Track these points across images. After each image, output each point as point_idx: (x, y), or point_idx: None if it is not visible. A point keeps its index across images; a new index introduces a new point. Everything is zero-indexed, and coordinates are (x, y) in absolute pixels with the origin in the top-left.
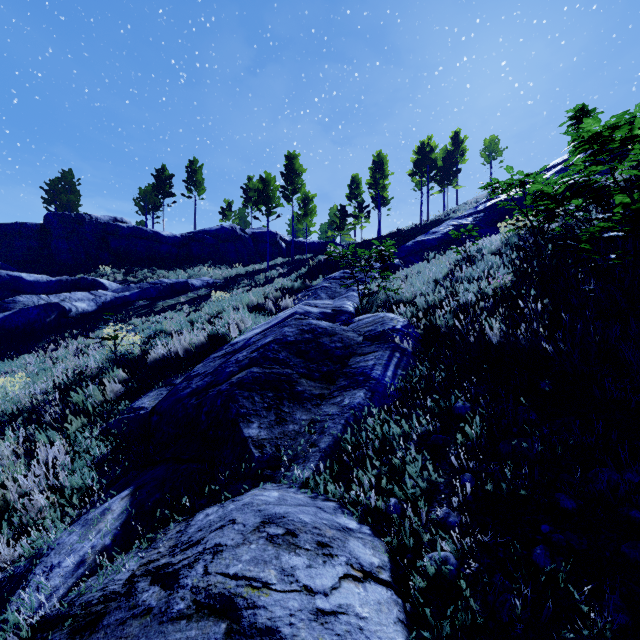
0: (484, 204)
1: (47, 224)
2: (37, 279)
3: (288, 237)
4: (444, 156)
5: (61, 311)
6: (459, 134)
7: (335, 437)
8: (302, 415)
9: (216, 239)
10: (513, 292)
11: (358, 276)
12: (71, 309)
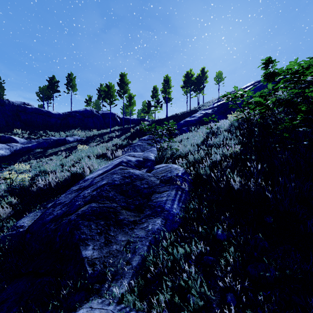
0: (217, 103)
1: None
2: None
3: (121, 116)
4: (197, 79)
5: None
6: (204, 69)
7: (142, 256)
8: (122, 237)
9: (82, 116)
10: (242, 156)
11: (156, 139)
12: None
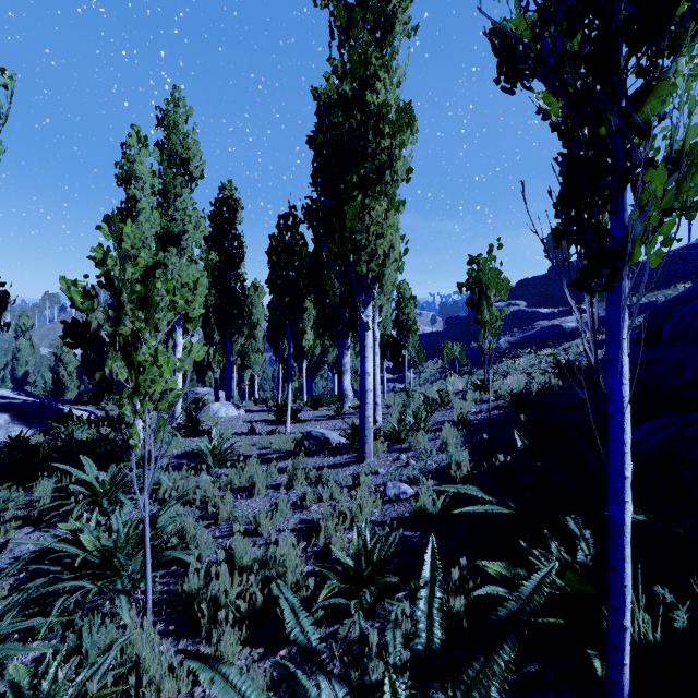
0: None
1: (549, 274)
2: (545, 311)
3: None
4: None
5: (560, 328)
6: None
7: None
8: None
9: None
10: None
11: None
12: (565, 327)
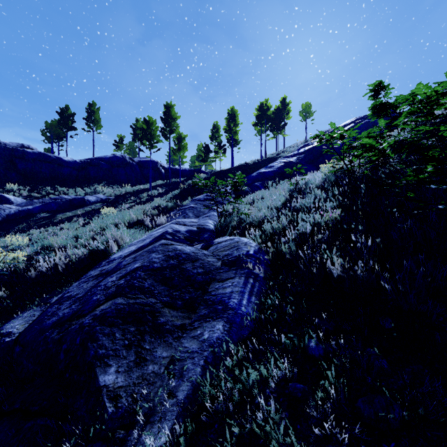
0: (304, 148)
1: None
2: None
3: (166, 165)
4: (276, 113)
5: None
6: (286, 99)
7: (194, 383)
8: (163, 351)
9: (109, 165)
10: (344, 226)
11: (217, 199)
12: None
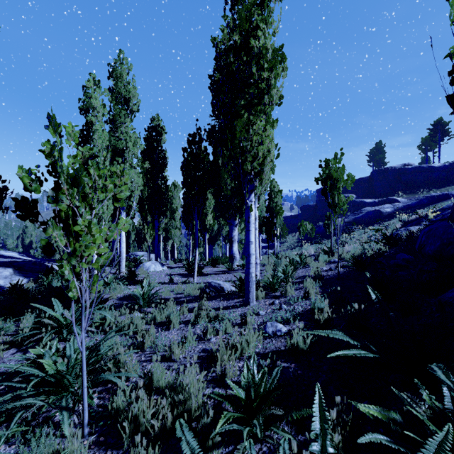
0: None
1: (371, 176)
2: (369, 201)
3: None
4: None
5: (380, 212)
6: None
7: None
8: None
9: None
10: None
11: None
12: (383, 212)
